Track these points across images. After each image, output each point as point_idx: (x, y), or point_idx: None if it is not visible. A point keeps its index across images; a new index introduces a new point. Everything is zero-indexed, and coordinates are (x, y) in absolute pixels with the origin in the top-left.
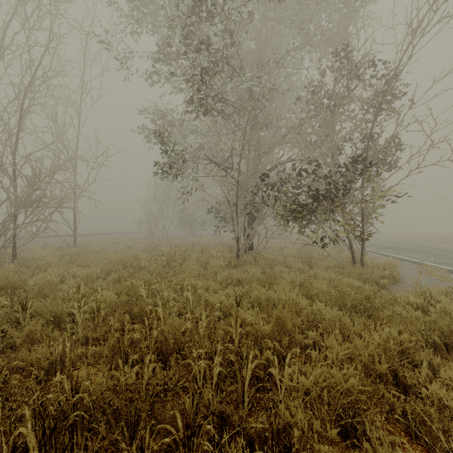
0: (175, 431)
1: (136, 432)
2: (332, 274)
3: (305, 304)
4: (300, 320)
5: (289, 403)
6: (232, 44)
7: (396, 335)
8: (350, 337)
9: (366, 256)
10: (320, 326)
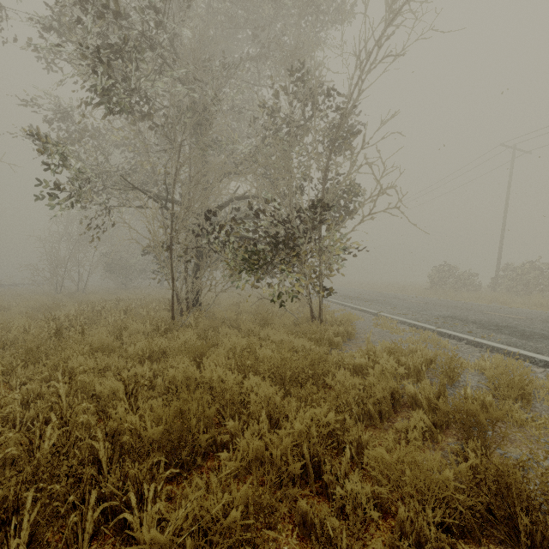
0: None
1: None
2: (283, 334)
3: (232, 382)
4: (215, 409)
5: None
6: (156, 25)
7: (325, 413)
8: (261, 431)
9: (331, 308)
10: (245, 412)
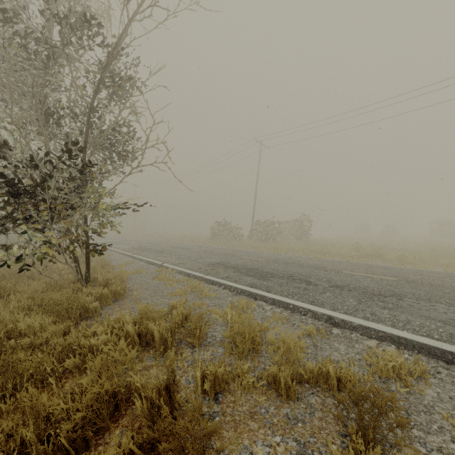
0: None
1: None
2: (4, 314)
3: None
4: None
5: None
6: None
7: None
8: None
9: (119, 262)
10: None
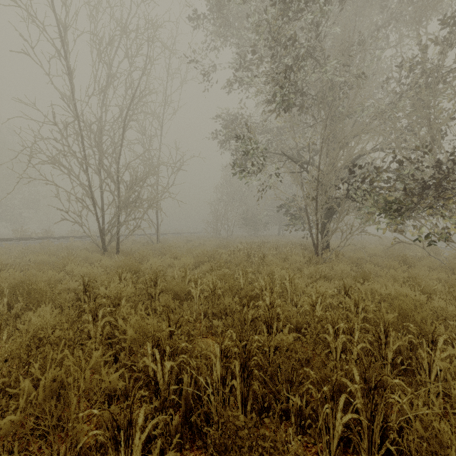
0: (351, 384)
1: (292, 387)
2: (441, 274)
3: (424, 299)
4: (426, 314)
5: (453, 385)
6: (317, 34)
7: None
8: None
9: None
10: (451, 323)
